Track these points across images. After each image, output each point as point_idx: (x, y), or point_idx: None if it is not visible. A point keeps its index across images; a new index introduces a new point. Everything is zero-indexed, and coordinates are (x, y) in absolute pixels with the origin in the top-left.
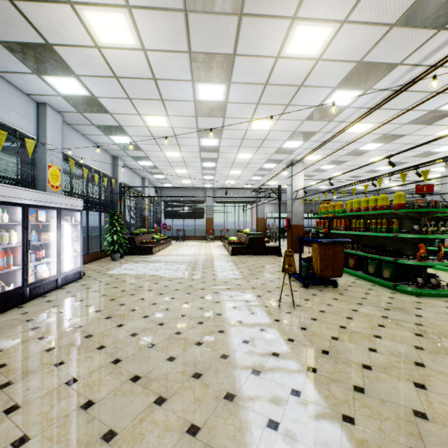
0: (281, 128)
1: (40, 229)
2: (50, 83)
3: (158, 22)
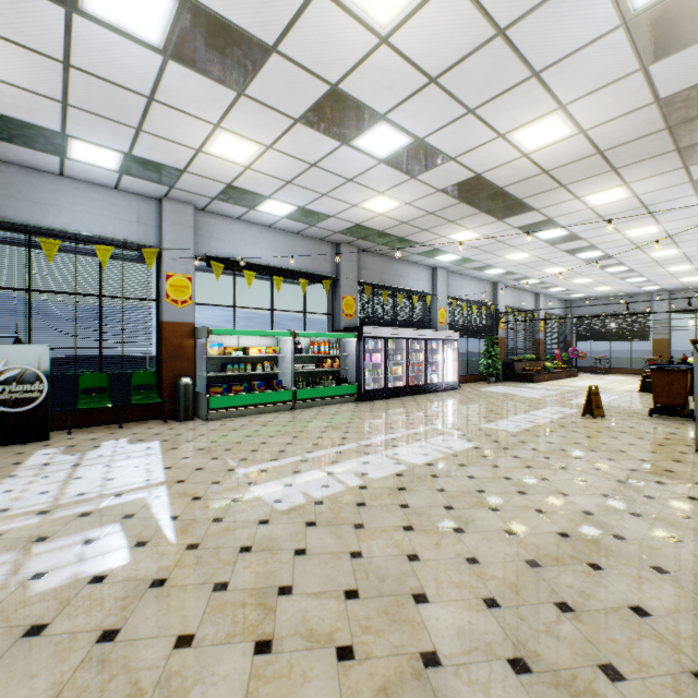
0: (678, 226)
1: (433, 353)
2: (438, 259)
3: (487, 227)
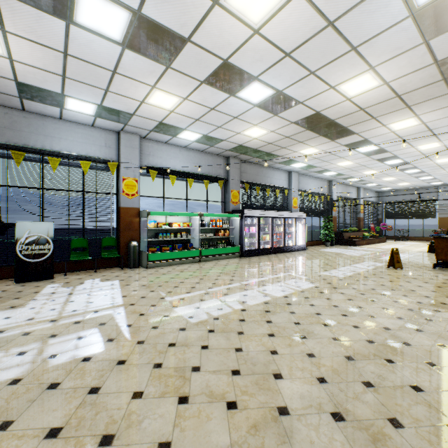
0: None
1: (289, 226)
2: (292, 166)
3: (324, 145)
